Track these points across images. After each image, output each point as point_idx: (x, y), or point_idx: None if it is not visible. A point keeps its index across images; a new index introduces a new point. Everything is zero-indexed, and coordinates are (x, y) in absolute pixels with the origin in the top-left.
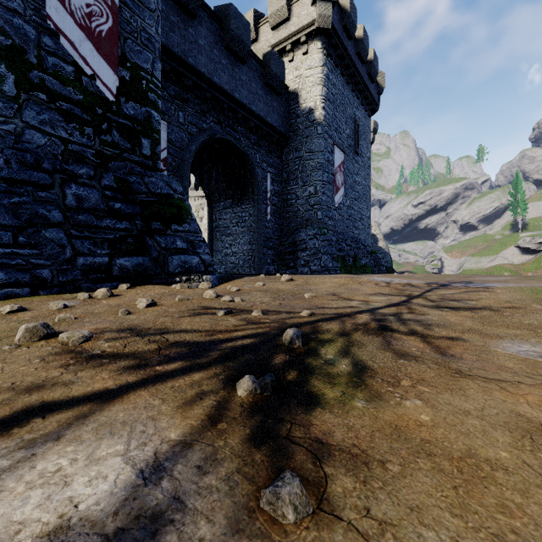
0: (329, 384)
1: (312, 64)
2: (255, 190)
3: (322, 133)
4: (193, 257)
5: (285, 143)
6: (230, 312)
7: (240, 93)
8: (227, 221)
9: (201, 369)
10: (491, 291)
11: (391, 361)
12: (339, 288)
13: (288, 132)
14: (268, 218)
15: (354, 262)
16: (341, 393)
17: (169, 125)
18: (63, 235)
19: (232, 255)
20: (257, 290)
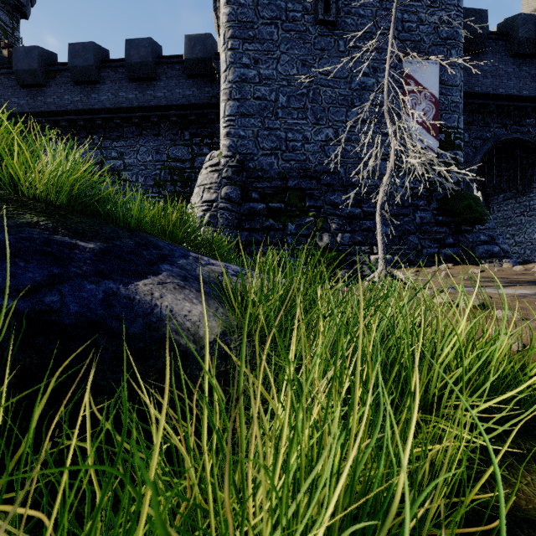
0: None
1: None
2: None
3: None
4: (494, 246)
5: None
6: None
7: (529, 88)
8: (508, 212)
9: None
10: None
11: None
12: None
13: None
14: None
15: None
16: None
17: None
18: (416, 238)
19: (515, 245)
20: None
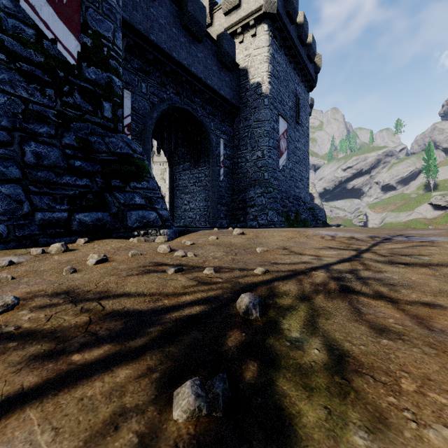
0: (303, 390)
1: (259, 45)
2: (210, 154)
3: (268, 104)
4: (151, 212)
5: (236, 113)
6: (181, 269)
7: (197, 68)
8: (186, 181)
9: (131, 359)
10: (439, 246)
11: (372, 341)
12: (288, 241)
13: (238, 104)
14: (222, 179)
15: (296, 216)
16: (325, 411)
17: (133, 95)
18: (20, 190)
19: (190, 210)
20: (211, 243)
